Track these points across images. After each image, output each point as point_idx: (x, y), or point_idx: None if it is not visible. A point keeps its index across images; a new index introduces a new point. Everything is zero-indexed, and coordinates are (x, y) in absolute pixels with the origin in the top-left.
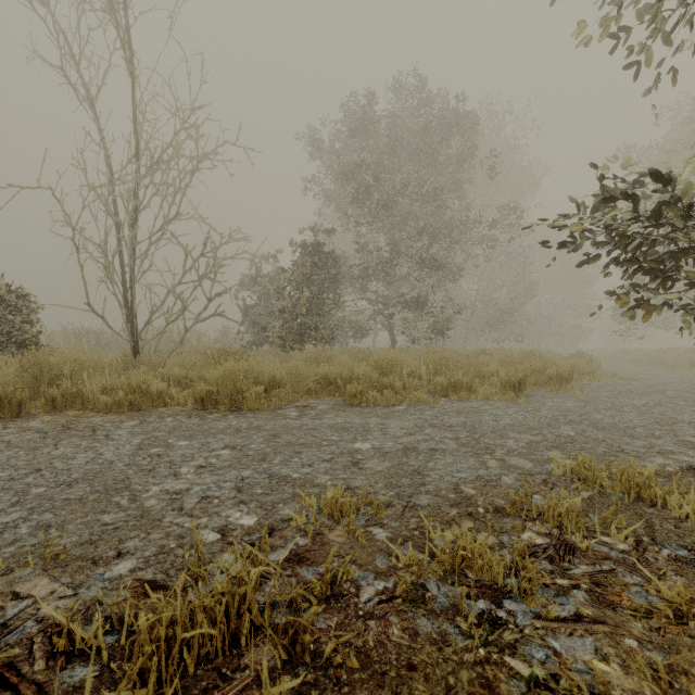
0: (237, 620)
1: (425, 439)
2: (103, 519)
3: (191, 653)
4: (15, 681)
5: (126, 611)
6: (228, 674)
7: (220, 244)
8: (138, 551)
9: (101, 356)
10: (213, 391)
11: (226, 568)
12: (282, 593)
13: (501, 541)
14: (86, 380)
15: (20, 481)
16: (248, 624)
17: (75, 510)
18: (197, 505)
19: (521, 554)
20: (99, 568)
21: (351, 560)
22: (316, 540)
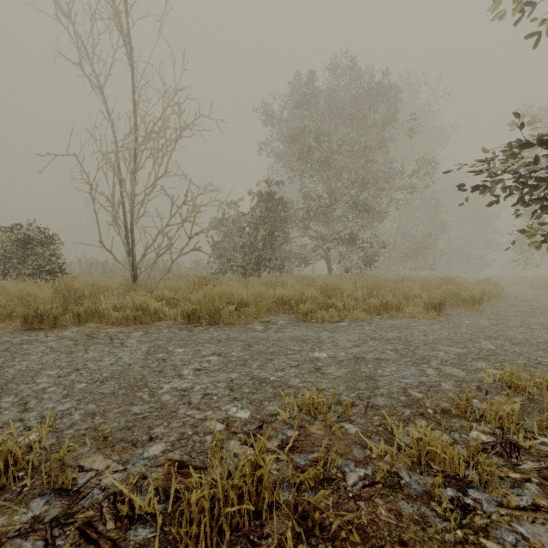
0: (255, 497)
1: (369, 350)
2: (133, 410)
3: (228, 522)
4: (95, 537)
5: (172, 486)
6: (255, 541)
7: (198, 195)
8: (164, 436)
9: (111, 282)
10: (196, 309)
11: (235, 453)
12: (288, 476)
13: (453, 438)
14: (102, 300)
15: (66, 378)
16: (266, 501)
17: (111, 402)
18: (201, 400)
19: (476, 450)
20: (138, 449)
21: (332, 450)
22: (301, 432)
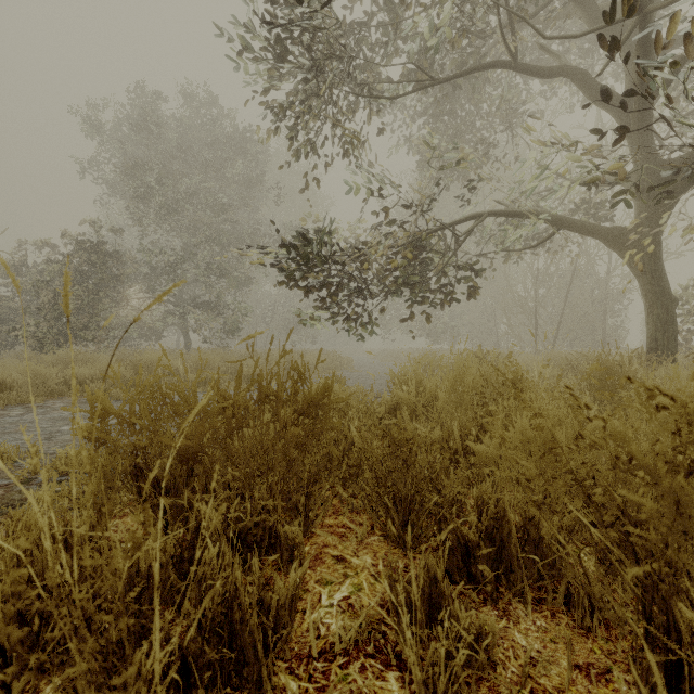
0: None
1: None
2: None
3: None
4: None
5: None
6: None
7: None
8: None
9: None
10: None
11: None
12: None
13: None
14: None
15: None
16: None
17: None
18: None
19: None
20: None
21: None
22: None
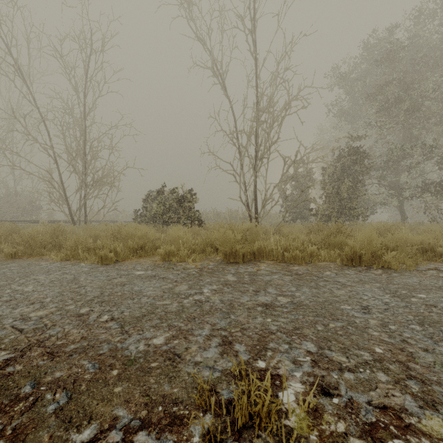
0: None
1: None
2: None
3: None
4: None
5: None
6: None
7: (305, 154)
8: None
9: (259, 228)
10: (356, 253)
11: None
12: None
13: None
14: (272, 242)
15: (376, 315)
16: None
17: None
18: None
19: None
20: None
21: None
22: None
